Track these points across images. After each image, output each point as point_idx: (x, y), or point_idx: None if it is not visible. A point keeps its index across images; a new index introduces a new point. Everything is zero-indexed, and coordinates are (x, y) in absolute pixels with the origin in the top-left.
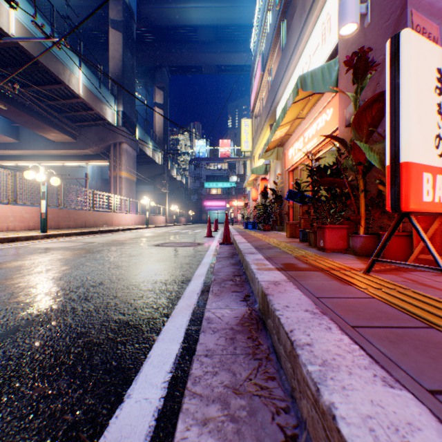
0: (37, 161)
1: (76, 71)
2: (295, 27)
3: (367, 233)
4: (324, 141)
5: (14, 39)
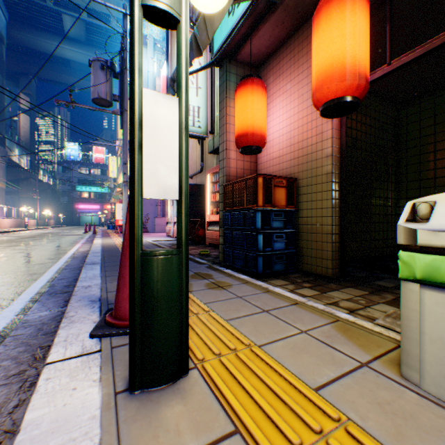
0: None
1: None
2: None
3: None
4: None
5: None
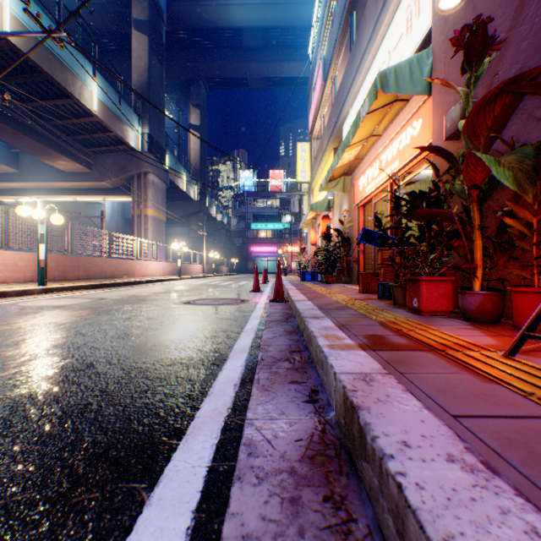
0: (43, 196)
1: (89, 82)
2: (368, 16)
3: (483, 289)
4: (409, 164)
5: (2, 34)
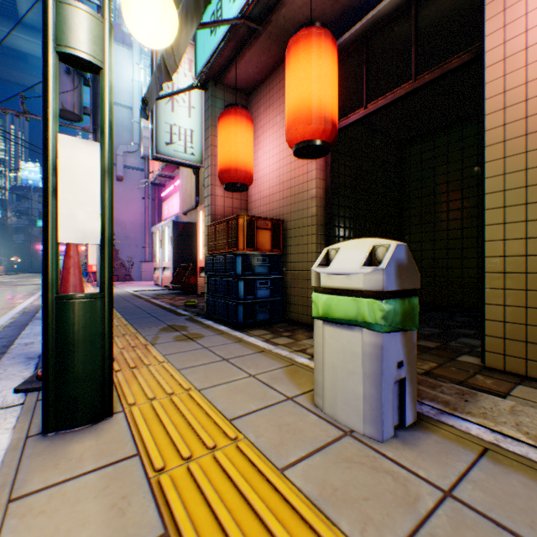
0: None
1: None
2: None
3: None
4: None
5: None
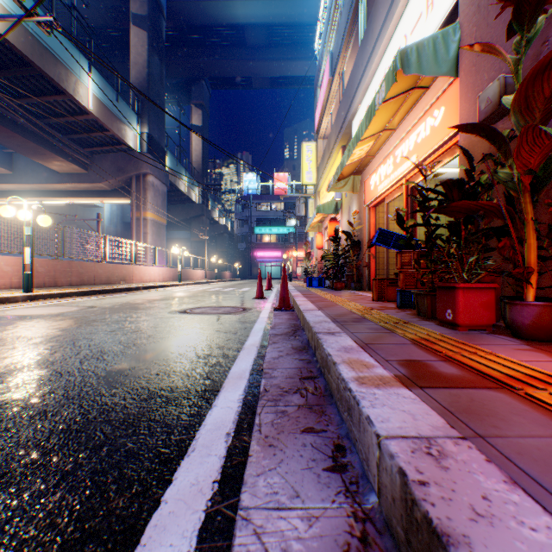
0: (37, 198)
1: (84, 78)
2: None
3: (534, 298)
4: (428, 158)
5: None
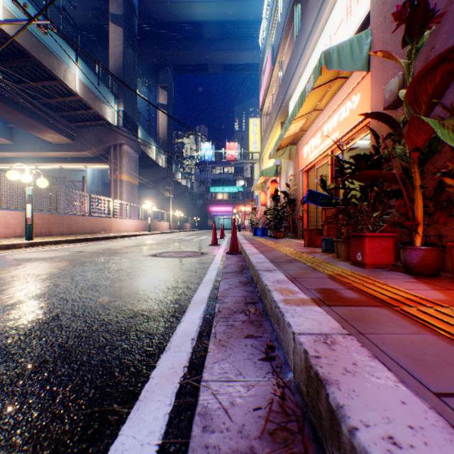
0: (33, 163)
1: (72, 66)
2: (312, 6)
3: (422, 244)
4: (348, 134)
5: None
